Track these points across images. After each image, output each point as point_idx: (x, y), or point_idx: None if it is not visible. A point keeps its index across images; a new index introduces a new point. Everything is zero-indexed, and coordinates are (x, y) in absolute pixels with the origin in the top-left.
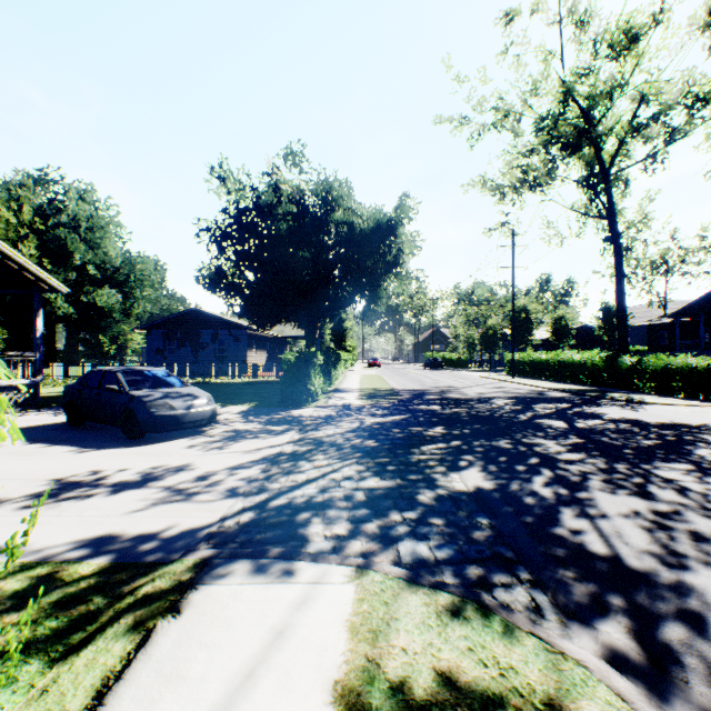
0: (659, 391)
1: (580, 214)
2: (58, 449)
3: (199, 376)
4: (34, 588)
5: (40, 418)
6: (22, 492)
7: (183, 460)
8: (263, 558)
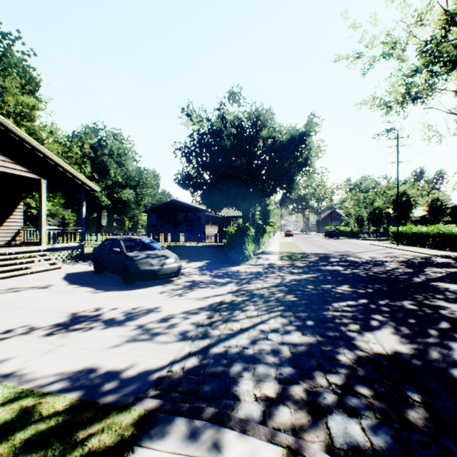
0: None
1: None
2: (83, 289)
3: (176, 241)
4: (18, 419)
5: (81, 267)
6: (50, 322)
7: (155, 303)
8: (197, 419)
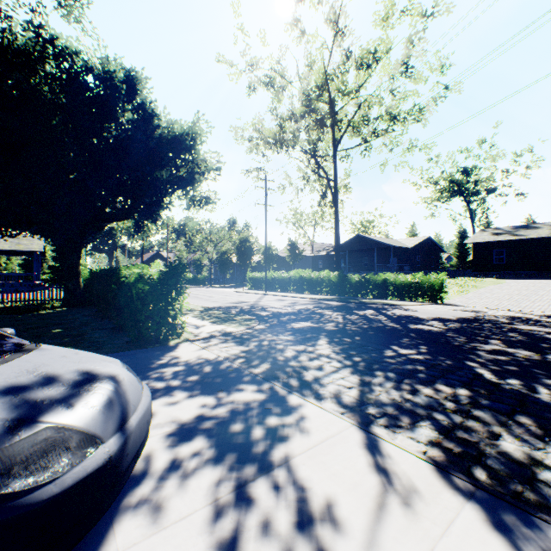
0: (380, 297)
1: (316, 174)
2: None
3: None
4: None
5: None
6: None
7: None
8: None
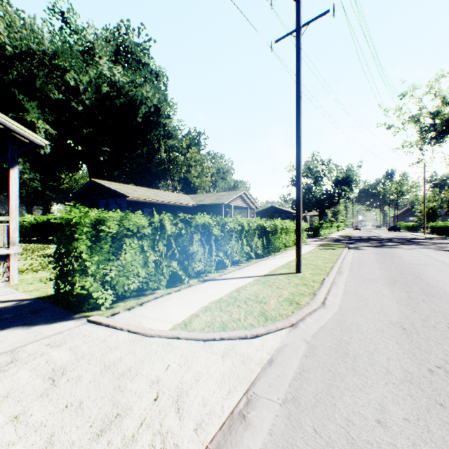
0: None
1: None
2: None
3: None
4: None
5: None
6: None
7: None
8: (317, 242)
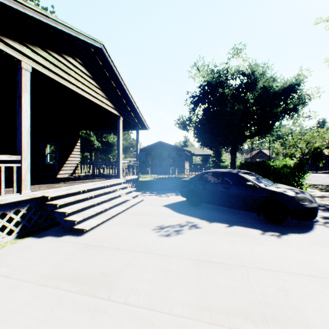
0: None
1: None
2: (246, 230)
3: (169, 174)
4: None
5: (157, 198)
6: None
7: None
8: None
